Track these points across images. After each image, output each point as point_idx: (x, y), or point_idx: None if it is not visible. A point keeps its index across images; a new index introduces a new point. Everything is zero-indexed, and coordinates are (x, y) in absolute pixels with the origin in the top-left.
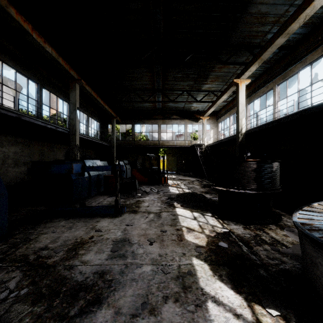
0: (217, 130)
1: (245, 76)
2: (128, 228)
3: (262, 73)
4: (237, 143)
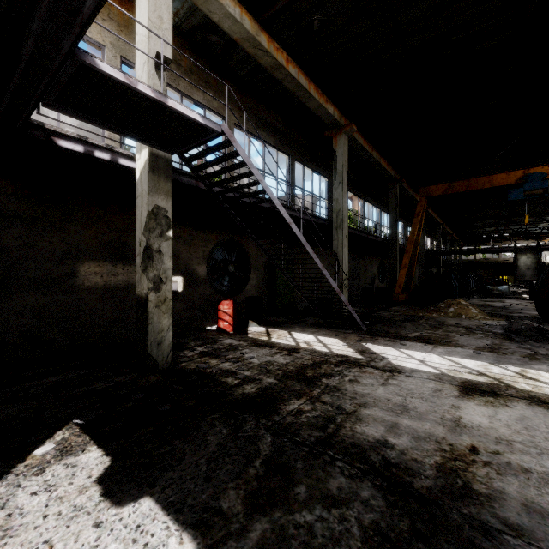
0: None
1: None
2: None
3: None
4: None
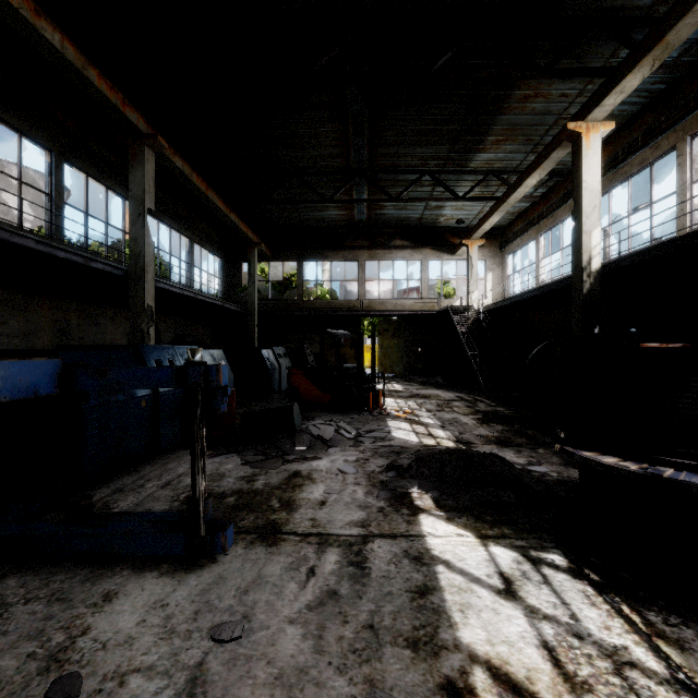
0: (503, 274)
1: (601, 112)
2: (216, 664)
3: (638, 112)
4: (576, 300)
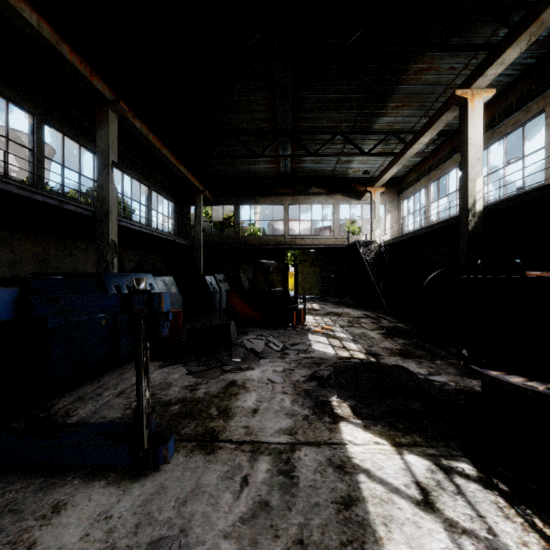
0: (399, 215)
1: (484, 81)
2: None
3: (512, 82)
4: (463, 235)
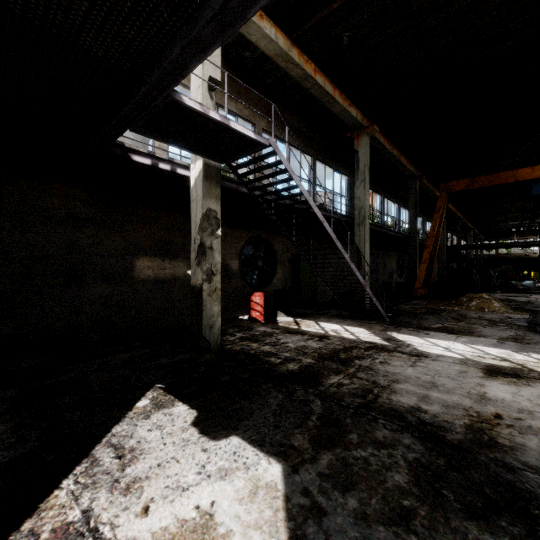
0: None
1: None
2: None
3: None
4: None
